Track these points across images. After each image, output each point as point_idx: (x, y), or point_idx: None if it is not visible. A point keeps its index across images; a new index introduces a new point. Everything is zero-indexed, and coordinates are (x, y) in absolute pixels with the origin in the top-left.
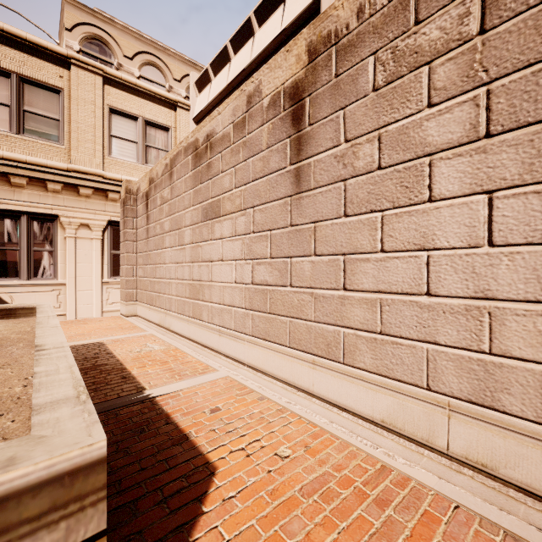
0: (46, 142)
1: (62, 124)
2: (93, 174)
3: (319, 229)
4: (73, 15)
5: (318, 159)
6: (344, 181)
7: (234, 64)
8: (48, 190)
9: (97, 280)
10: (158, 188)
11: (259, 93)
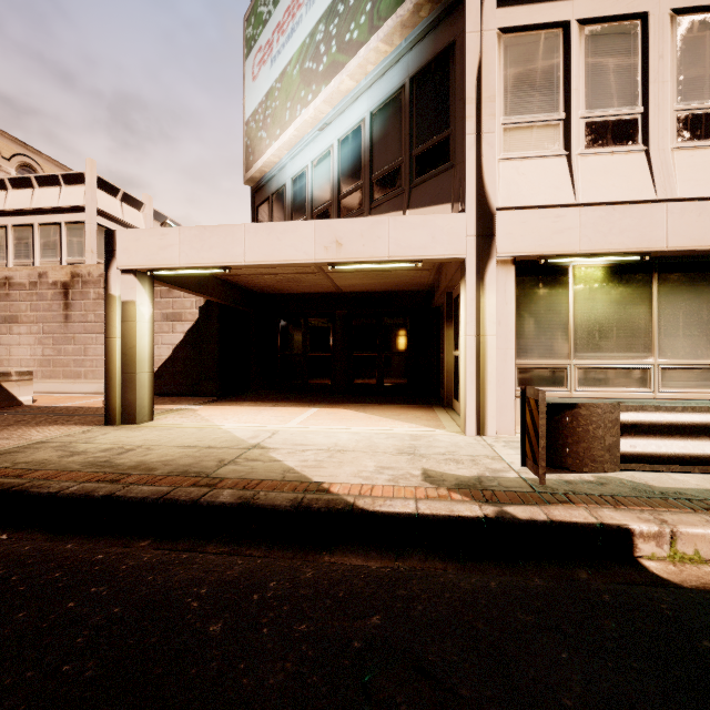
0: None
1: None
2: None
3: (76, 337)
4: None
5: (75, 313)
6: (84, 323)
7: (12, 197)
8: None
9: None
10: None
11: (47, 276)
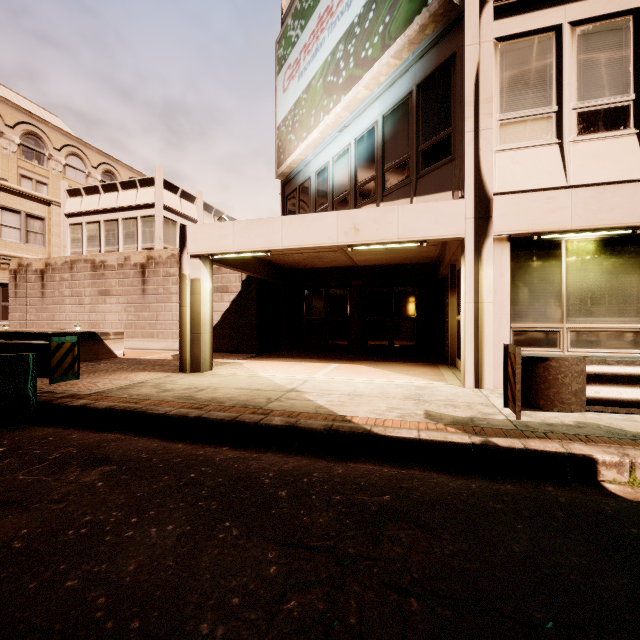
0: None
1: None
2: None
3: (150, 305)
4: None
5: (150, 287)
6: (156, 295)
7: (104, 199)
8: None
9: None
10: (58, 271)
11: (130, 259)
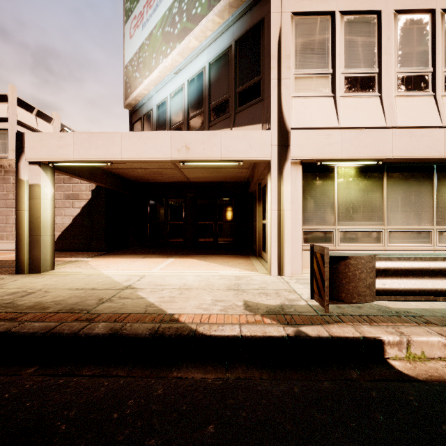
0: None
1: None
2: None
3: None
4: None
5: None
6: (6, 200)
7: None
8: None
9: None
10: None
11: None
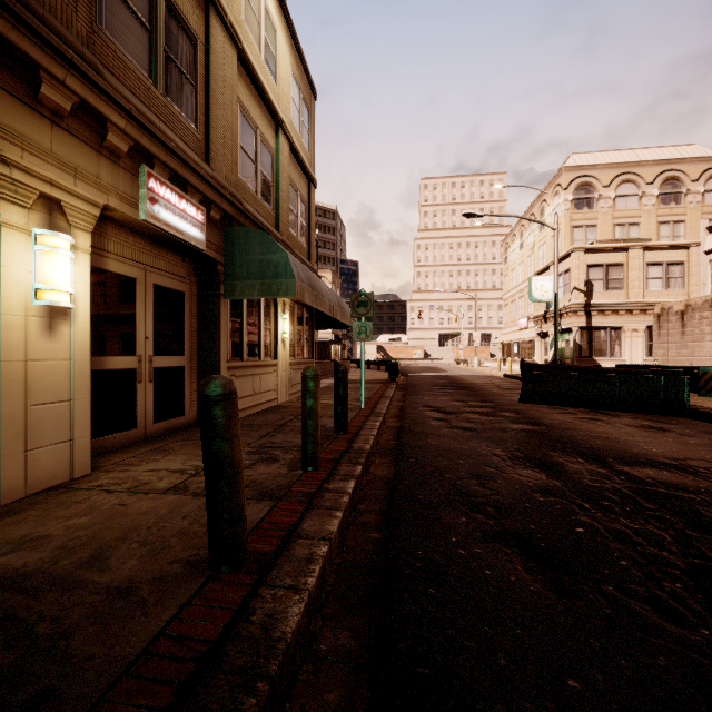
0: (616, 292)
1: (623, 280)
2: (639, 302)
3: None
4: (568, 177)
5: None
6: None
7: None
8: (618, 314)
9: (640, 359)
10: (697, 311)
11: None
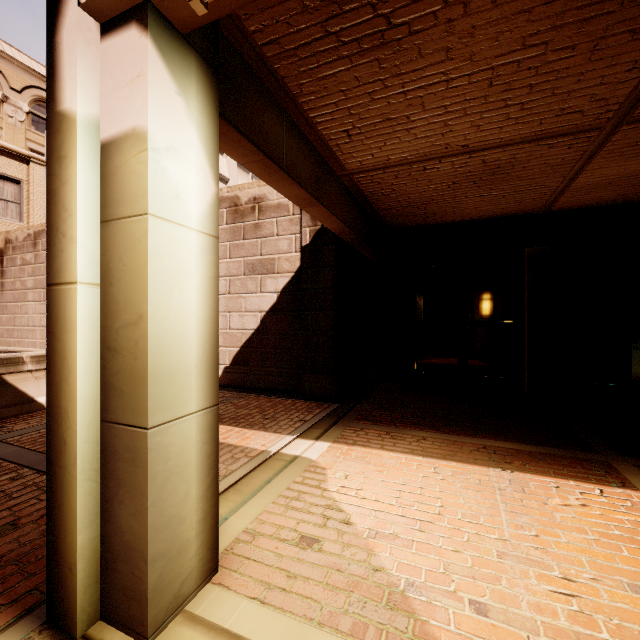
0: None
1: None
2: None
3: None
4: None
5: None
6: None
7: None
8: None
9: None
10: (19, 250)
11: None
